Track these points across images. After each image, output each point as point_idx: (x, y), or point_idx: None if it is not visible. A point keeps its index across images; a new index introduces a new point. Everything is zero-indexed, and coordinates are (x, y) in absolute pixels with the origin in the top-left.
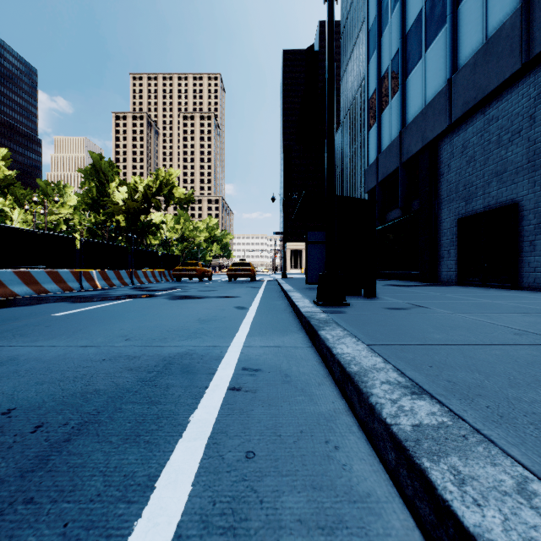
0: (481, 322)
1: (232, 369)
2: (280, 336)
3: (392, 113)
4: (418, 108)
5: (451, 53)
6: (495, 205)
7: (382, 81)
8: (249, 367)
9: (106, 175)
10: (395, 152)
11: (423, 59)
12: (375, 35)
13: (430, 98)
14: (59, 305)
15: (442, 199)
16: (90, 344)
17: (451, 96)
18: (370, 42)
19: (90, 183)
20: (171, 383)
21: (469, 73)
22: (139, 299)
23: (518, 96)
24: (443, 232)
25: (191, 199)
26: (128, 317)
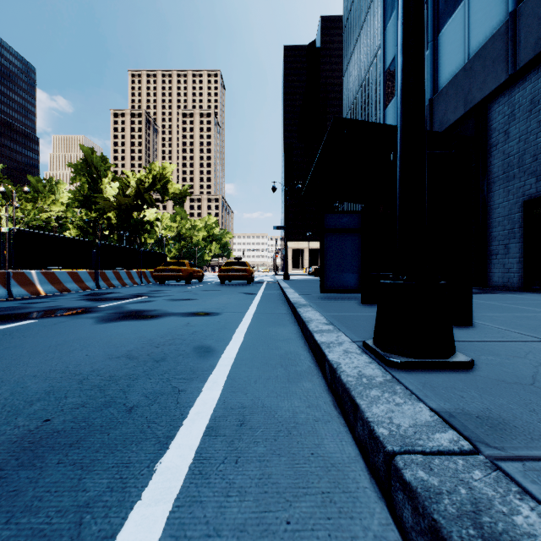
0: None
1: None
2: None
3: None
4: (457, 65)
5: None
6: None
7: None
8: None
9: (99, 170)
10: None
11: (465, 1)
12: None
13: (477, 47)
14: None
15: (495, 177)
16: None
17: (515, 35)
18: (387, 4)
19: (82, 178)
20: None
21: None
22: (45, 321)
23: None
24: (496, 221)
25: (187, 195)
26: None
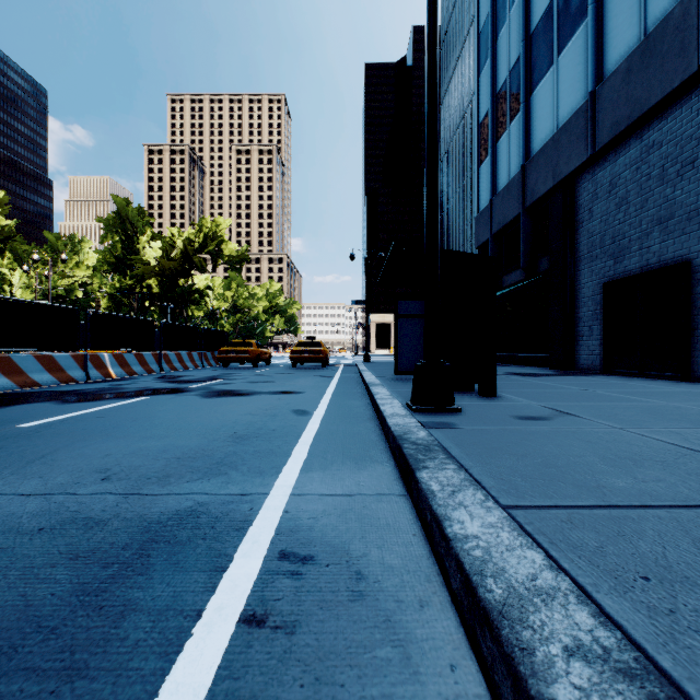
0: (676, 448)
1: (259, 558)
2: (354, 470)
3: (512, 141)
4: (547, 133)
5: (595, 56)
6: (658, 264)
7: (498, 99)
8: (293, 550)
9: (135, 226)
10: (515, 193)
11: (554, 67)
12: (488, 38)
13: (565, 119)
14: (40, 407)
15: (581, 256)
16: (39, 490)
17: (595, 115)
18: (482, 48)
19: (114, 236)
20: (133, 600)
21: (620, 83)
22: (159, 397)
23: (691, 113)
24: (582, 302)
25: (245, 258)
26: (128, 430)
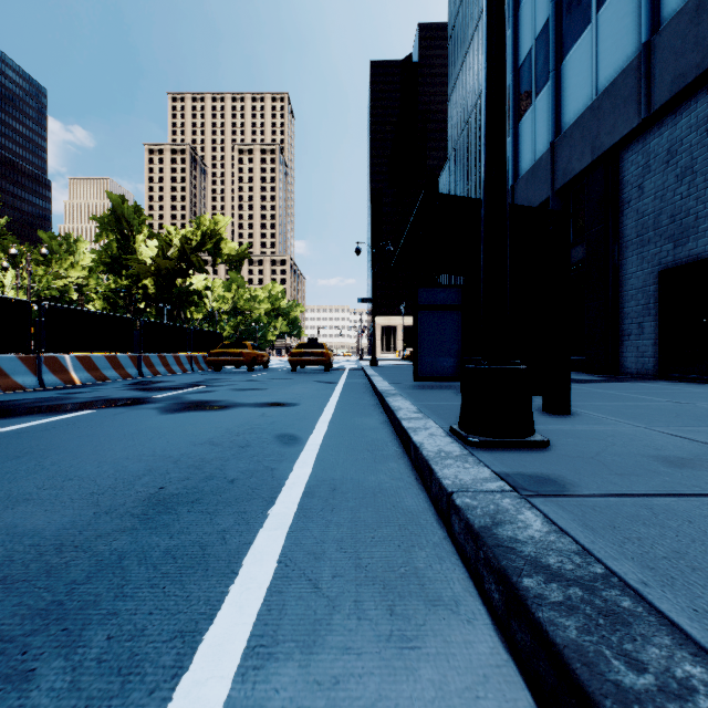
0: None
1: None
2: (389, 652)
3: (538, 118)
4: (583, 102)
5: (649, 0)
6: None
7: (520, 73)
8: None
9: (131, 224)
10: (542, 175)
11: (592, 24)
12: (509, 8)
13: (607, 82)
14: None
15: (627, 241)
16: None
17: (649, 71)
18: None
19: (109, 235)
20: None
21: (687, 26)
22: (103, 411)
23: None
24: (629, 295)
25: (245, 257)
26: None
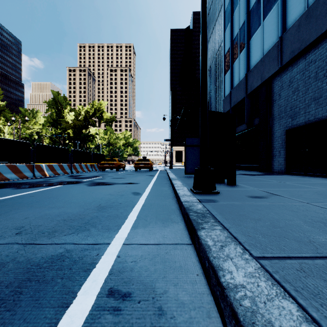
0: None
1: (94, 295)
2: (161, 227)
3: (240, 63)
4: (258, 58)
5: (282, 19)
6: (314, 120)
7: (233, 42)
8: (118, 288)
9: (62, 105)
10: (242, 87)
11: (261, 25)
12: (229, 14)
13: (267, 51)
14: (3, 191)
15: (275, 117)
16: None
17: (282, 48)
18: (226, 18)
19: (52, 109)
20: None
21: (295, 32)
22: (66, 185)
23: None
24: (275, 139)
25: (114, 120)
26: (43, 203)
